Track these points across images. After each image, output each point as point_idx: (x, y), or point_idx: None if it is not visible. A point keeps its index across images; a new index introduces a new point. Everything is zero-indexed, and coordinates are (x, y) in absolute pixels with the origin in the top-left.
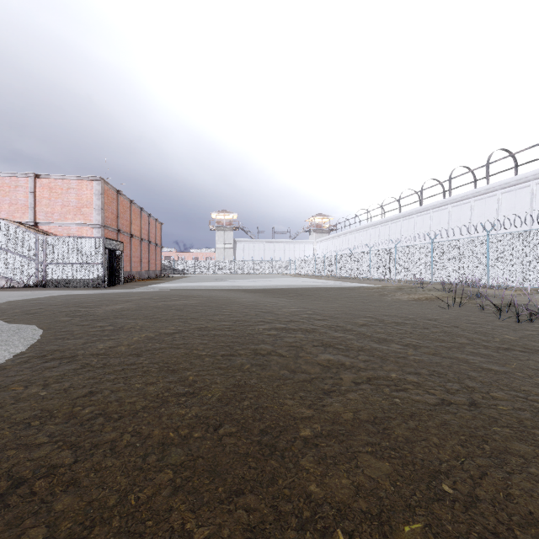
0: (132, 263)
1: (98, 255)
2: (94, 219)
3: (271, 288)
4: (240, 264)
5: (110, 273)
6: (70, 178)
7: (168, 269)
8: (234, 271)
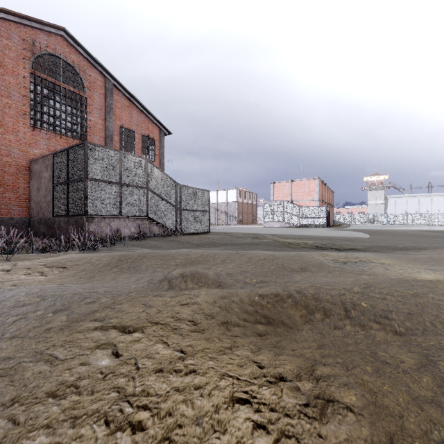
0: None
1: (323, 214)
2: (316, 197)
3: (427, 230)
4: (392, 216)
5: (327, 222)
6: (305, 179)
7: None
8: (386, 222)
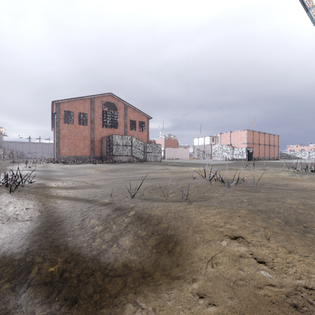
0: (259, 154)
1: (244, 152)
2: (245, 141)
3: (302, 162)
4: None
5: (248, 157)
6: (238, 131)
7: (289, 157)
8: None
